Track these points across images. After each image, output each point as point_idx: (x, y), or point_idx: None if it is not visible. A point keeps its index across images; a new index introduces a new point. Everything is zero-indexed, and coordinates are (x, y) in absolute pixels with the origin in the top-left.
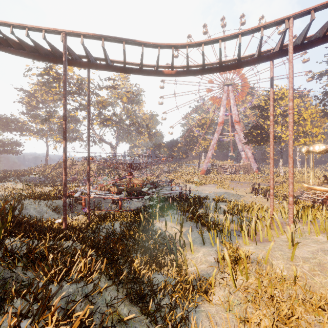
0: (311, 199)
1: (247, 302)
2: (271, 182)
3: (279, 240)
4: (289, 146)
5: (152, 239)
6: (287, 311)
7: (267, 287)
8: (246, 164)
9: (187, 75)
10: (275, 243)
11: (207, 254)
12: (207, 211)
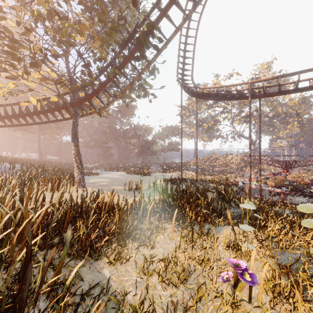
0: None
1: None
2: None
3: None
4: None
5: None
6: None
7: None
8: None
9: None
10: None
11: None
12: None
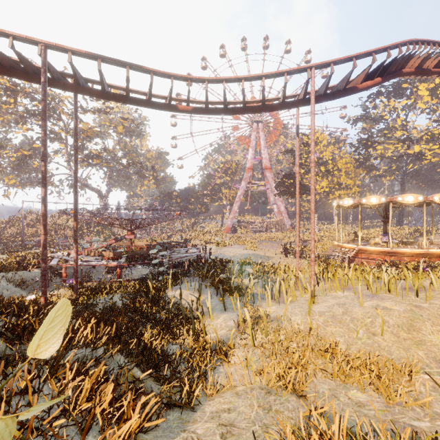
0: (340, 258)
1: (264, 356)
2: (297, 239)
3: (302, 299)
4: (311, 201)
5: (164, 310)
6: (300, 359)
7: (284, 341)
8: (278, 220)
9: (207, 114)
10: (298, 302)
11: (228, 320)
12: (230, 276)
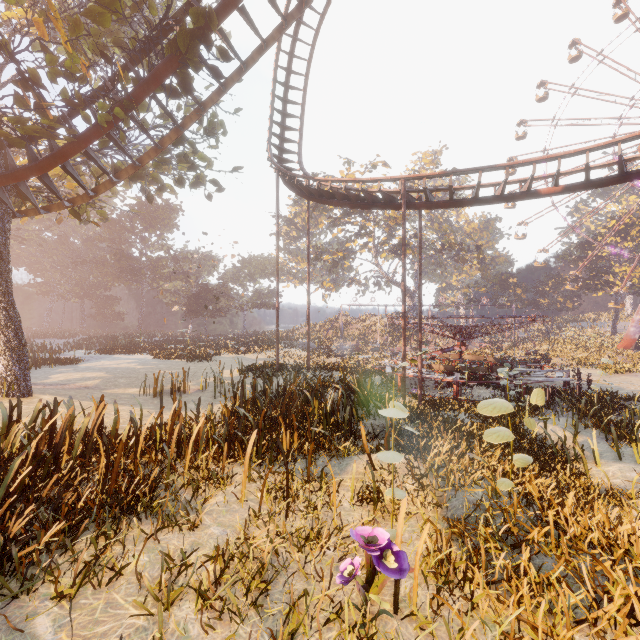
0: None
1: None
2: None
3: None
4: None
5: (523, 439)
6: None
7: None
8: None
9: (587, 189)
10: None
11: (627, 471)
12: (632, 421)
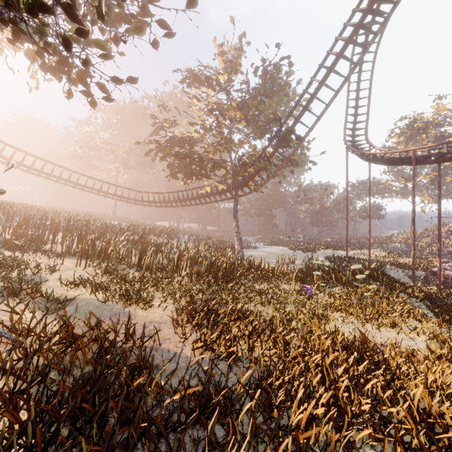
0: None
1: None
2: None
3: None
4: None
5: None
6: None
7: None
8: None
9: None
10: None
11: None
12: None
